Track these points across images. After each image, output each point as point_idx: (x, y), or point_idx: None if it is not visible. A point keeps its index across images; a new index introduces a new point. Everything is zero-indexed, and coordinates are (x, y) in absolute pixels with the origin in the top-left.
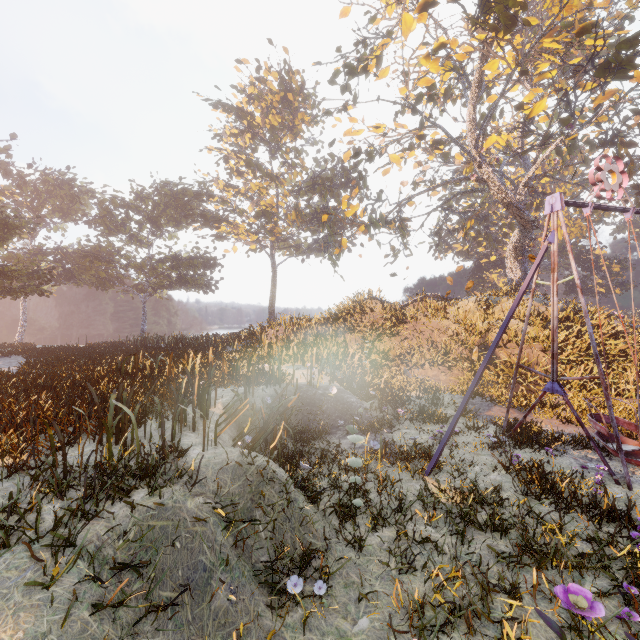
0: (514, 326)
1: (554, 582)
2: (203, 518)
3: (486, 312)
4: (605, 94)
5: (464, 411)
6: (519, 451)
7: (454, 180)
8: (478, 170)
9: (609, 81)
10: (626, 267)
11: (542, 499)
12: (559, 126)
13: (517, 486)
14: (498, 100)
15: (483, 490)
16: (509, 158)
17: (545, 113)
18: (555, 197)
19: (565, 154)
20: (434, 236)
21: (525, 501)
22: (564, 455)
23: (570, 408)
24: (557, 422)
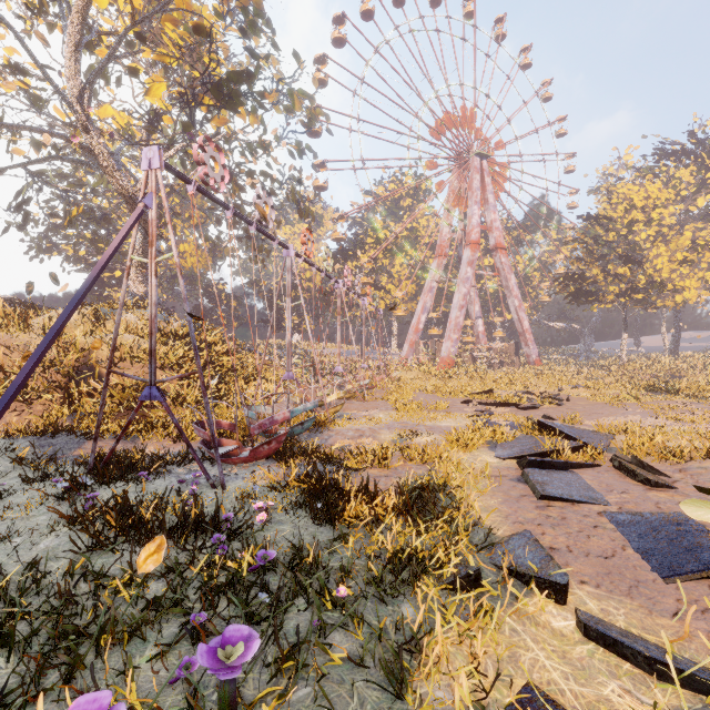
0: (129, 341)
1: (86, 690)
2: None
3: (94, 325)
4: (221, 119)
5: (31, 458)
6: (107, 489)
7: (44, 131)
8: (84, 135)
9: (223, 106)
10: (241, 304)
11: (118, 545)
12: (184, 136)
13: (82, 542)
14: (111, 54)
15: (12, 577)
16: (130, 144)
17: (170, 114)
18: (154, 151)
19: (190, 169)
20: (14, 211)
21: (86, 561)
22: (166, 476)
23: (170, 415)
24: (169, 443)
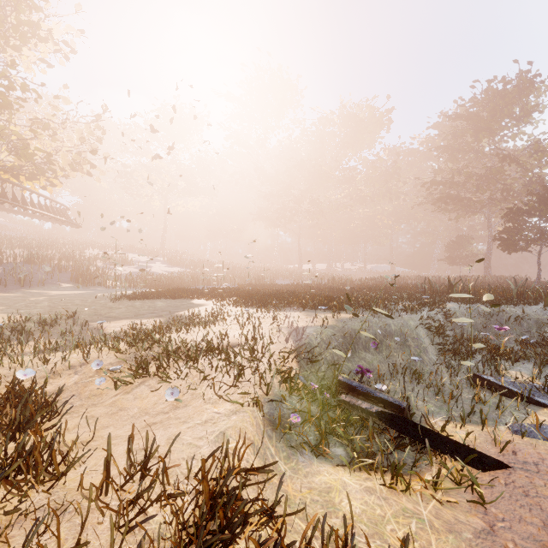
0: None
1: None
2: (508, 313)
3: None
4: None
5: None
6: None
7: None
8: None
9: None
10: None
11: None
12: None
13: None
14: None
15: None
16: None
17: None
18: None
19: None
20: None
21: None
22: None
23: None
24: None
